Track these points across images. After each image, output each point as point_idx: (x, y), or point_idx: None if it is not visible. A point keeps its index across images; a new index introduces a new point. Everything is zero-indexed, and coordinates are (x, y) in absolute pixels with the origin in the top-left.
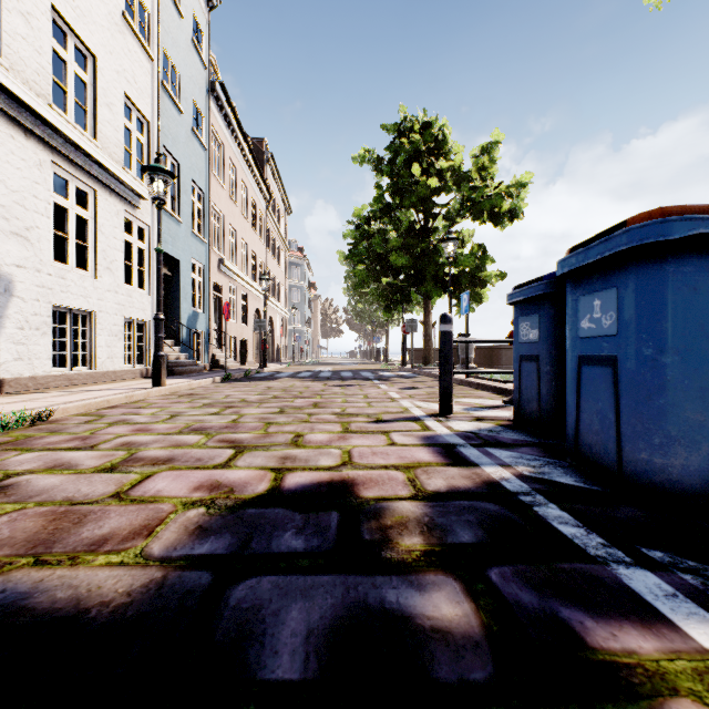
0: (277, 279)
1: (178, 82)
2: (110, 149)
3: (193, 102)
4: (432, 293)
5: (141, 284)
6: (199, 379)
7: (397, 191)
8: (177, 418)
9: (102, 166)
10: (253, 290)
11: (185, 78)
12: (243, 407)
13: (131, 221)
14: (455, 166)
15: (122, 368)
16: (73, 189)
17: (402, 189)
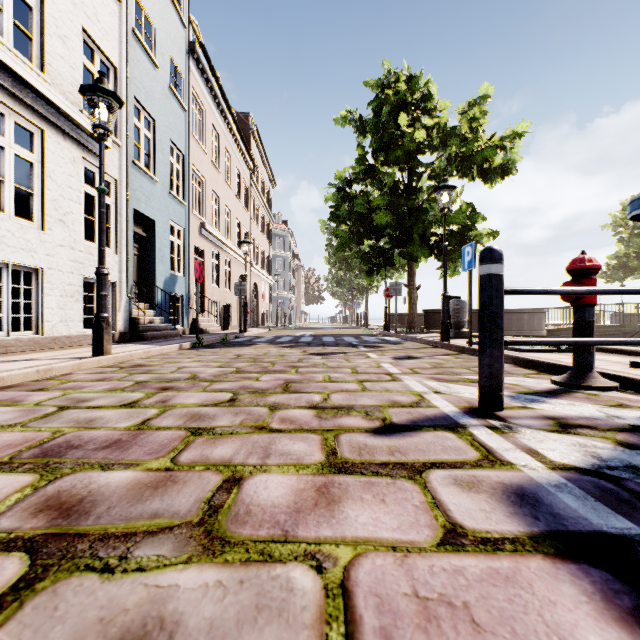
0: (262, 248)
1: (153, 35)
2: (63, 86)
3: (171, 60)
4: (419, 253)
5: (107, 242)
6: (164, 345)
7: (381, 146)
8: (60, 414)
9: (49, 102)
10: (236, 257)
11: (161, 32)
12: (183, 389)
13: (93, 171)
14: (441, 124)
15: (80, 332)
16: (11, 125)
17: (387, 144)
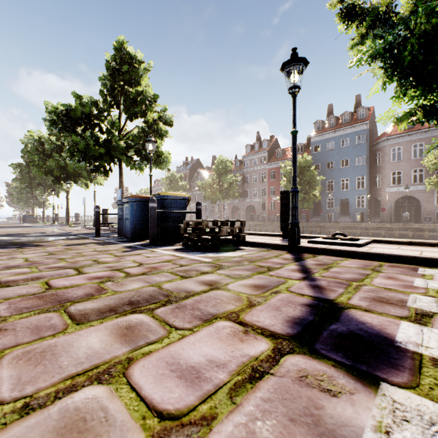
0: None
1: None
2: None
3: None
4: (32, 207)
5: None
6: None
7: None
8: None
9: None
10: None
11: None
12: None
13: None
14: None
15: None
16: None
17: None
